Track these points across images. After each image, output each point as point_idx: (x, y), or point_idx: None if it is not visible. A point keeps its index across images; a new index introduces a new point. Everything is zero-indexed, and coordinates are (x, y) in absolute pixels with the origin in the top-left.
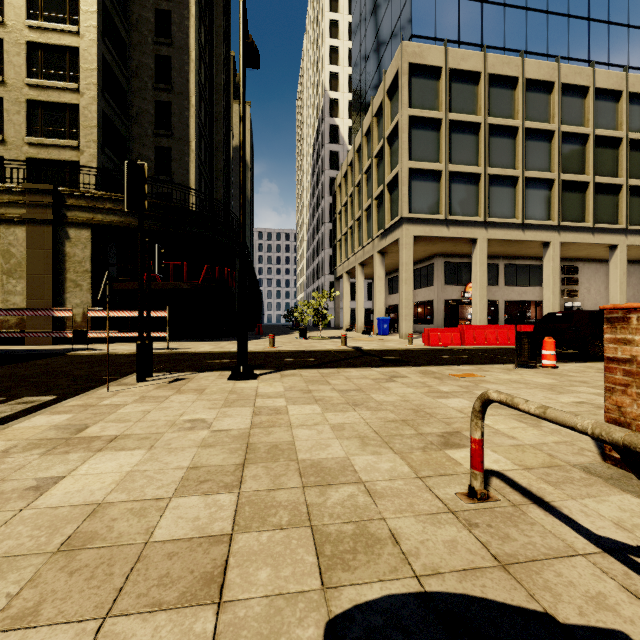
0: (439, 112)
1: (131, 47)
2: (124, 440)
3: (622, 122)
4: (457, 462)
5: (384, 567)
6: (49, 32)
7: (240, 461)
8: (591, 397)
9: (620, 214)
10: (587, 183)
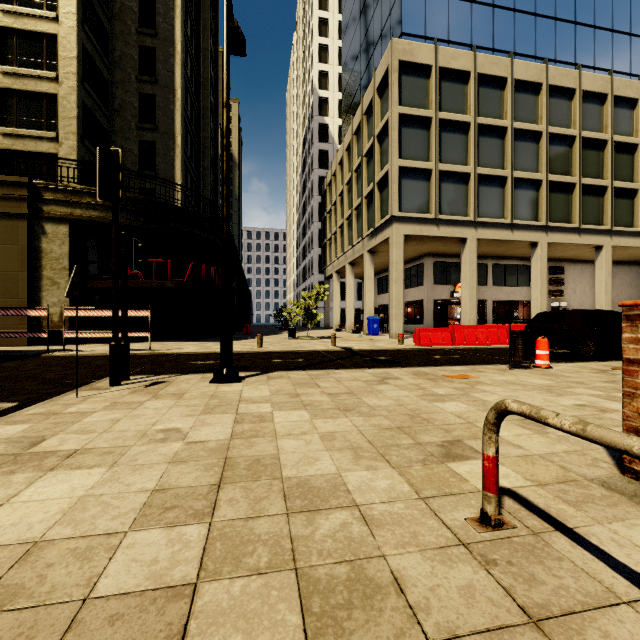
0: (429, 111)
1: (113, 37)
2: (83, 455)
3: (607, 125)
4: (462, 478)
5: (387, 629)
6: (25, 17)
7: (215, 480)
8: (592, 399)
9: (605, 215)
10: (574, 184)
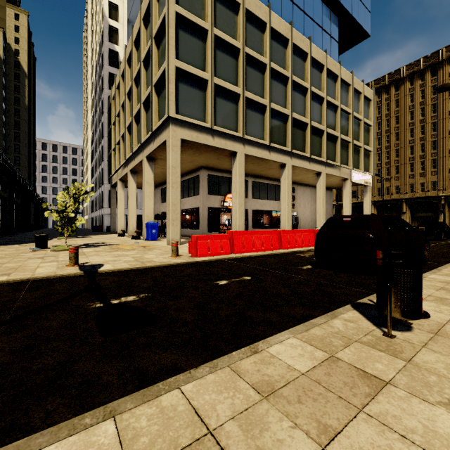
0: (205, 22)
1: None
2: None
3: (324, 87)
4: None
5: None
6: None
7: None
8: None
9: (323, 151)
10: (306, 124)
